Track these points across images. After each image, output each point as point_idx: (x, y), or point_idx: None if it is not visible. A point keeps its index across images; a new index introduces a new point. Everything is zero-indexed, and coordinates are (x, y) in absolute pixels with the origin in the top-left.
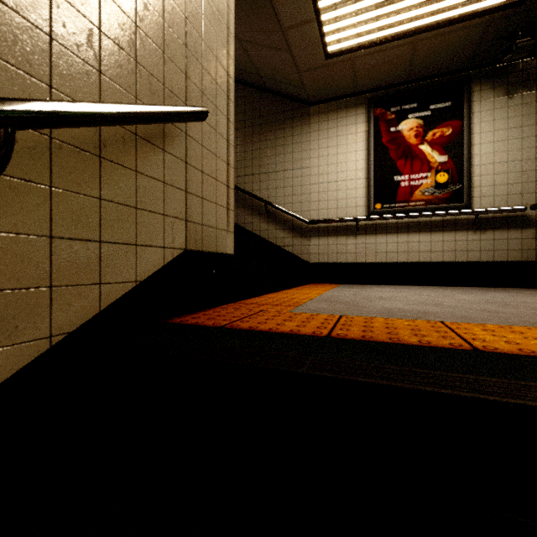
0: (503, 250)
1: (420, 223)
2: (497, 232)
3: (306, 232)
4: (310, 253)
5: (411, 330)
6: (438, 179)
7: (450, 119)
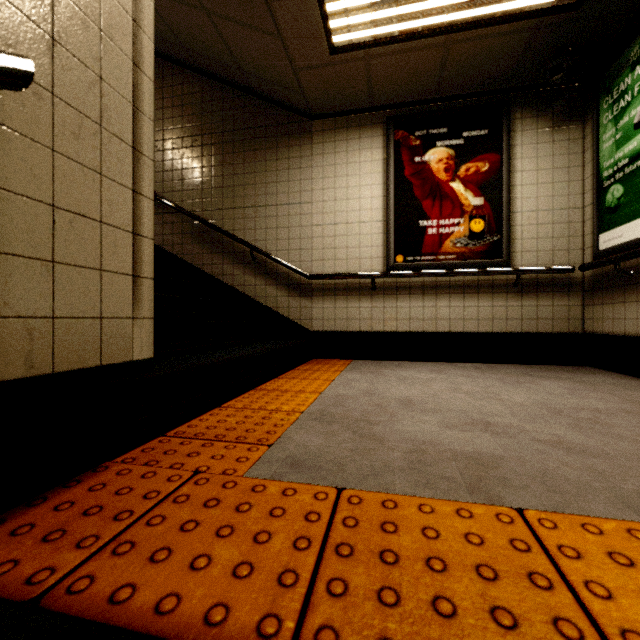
0: (547, 319)
1: (451, 282)
2: (541, 296)
3: (307, 289)
4: (312, 319)
5: (478, 572)
6: (472, 227)
7: (486, 151)
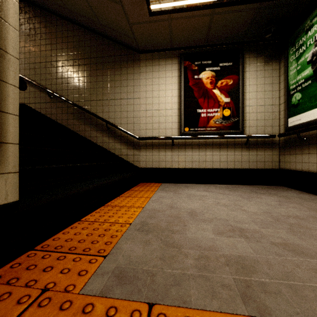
0: (262, 161)
1: (213, 142)
2: (259, 150)
3: (137, 145)
4: (140, 161)
5: None
6: (224, 113)
7: (231, 74)
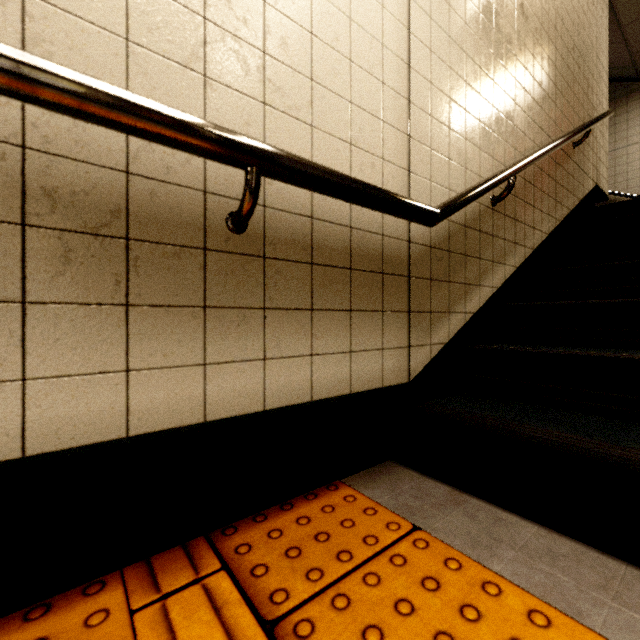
0: None
1: None
2: None
3: None
4: None
5: None
6: None
7: None
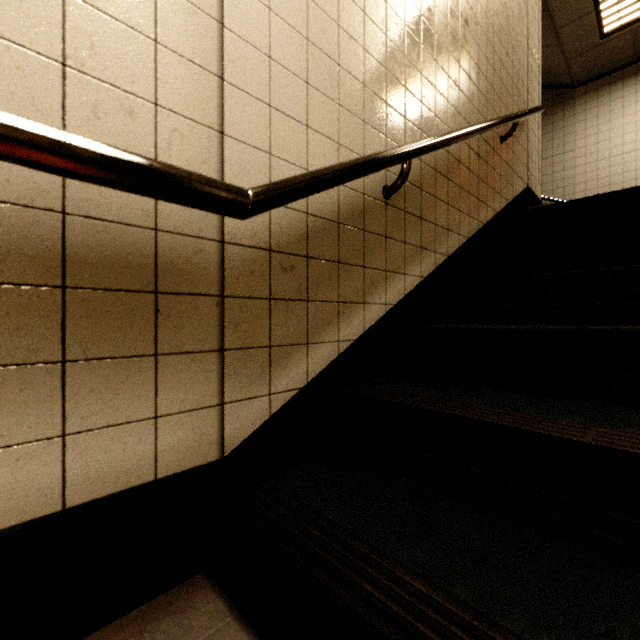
0: None
1: None
2: None
3: None
4: None
5: None
6: None
7: None
